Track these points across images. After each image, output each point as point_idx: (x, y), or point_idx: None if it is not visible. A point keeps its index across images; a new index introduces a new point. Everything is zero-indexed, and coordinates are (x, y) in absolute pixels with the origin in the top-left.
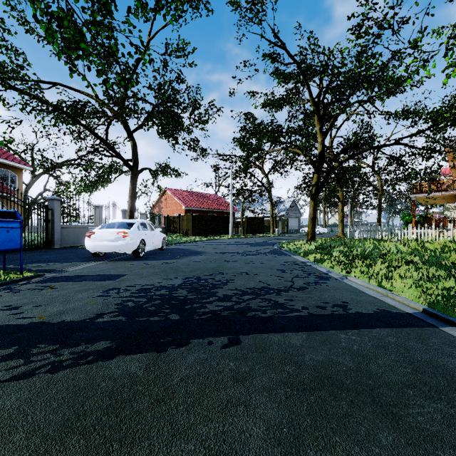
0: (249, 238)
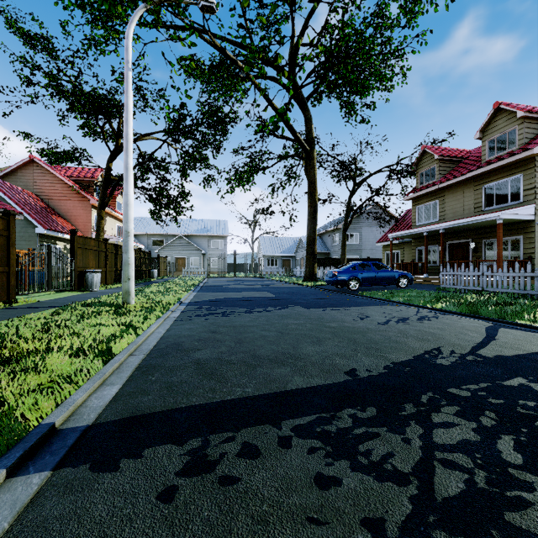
0: None
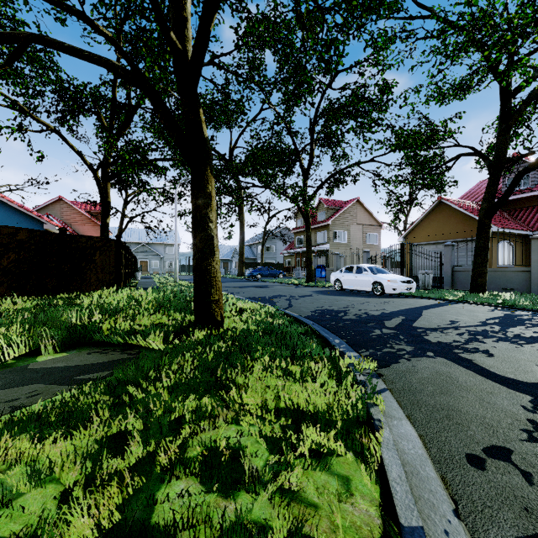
0: None
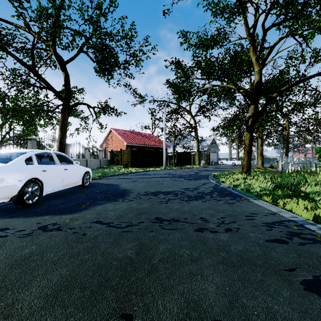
0: (180, 169)
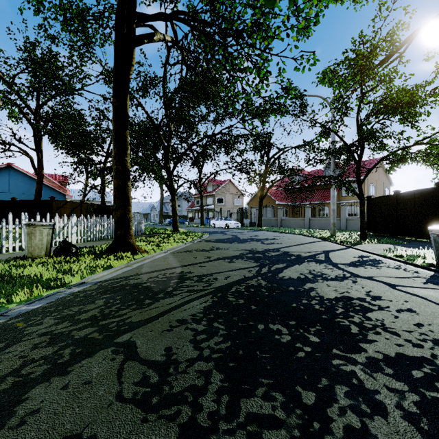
0: (301, 238)
